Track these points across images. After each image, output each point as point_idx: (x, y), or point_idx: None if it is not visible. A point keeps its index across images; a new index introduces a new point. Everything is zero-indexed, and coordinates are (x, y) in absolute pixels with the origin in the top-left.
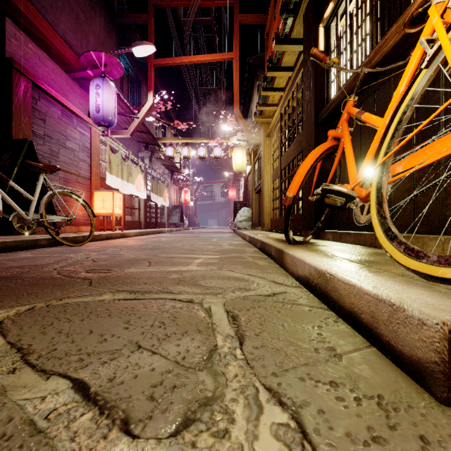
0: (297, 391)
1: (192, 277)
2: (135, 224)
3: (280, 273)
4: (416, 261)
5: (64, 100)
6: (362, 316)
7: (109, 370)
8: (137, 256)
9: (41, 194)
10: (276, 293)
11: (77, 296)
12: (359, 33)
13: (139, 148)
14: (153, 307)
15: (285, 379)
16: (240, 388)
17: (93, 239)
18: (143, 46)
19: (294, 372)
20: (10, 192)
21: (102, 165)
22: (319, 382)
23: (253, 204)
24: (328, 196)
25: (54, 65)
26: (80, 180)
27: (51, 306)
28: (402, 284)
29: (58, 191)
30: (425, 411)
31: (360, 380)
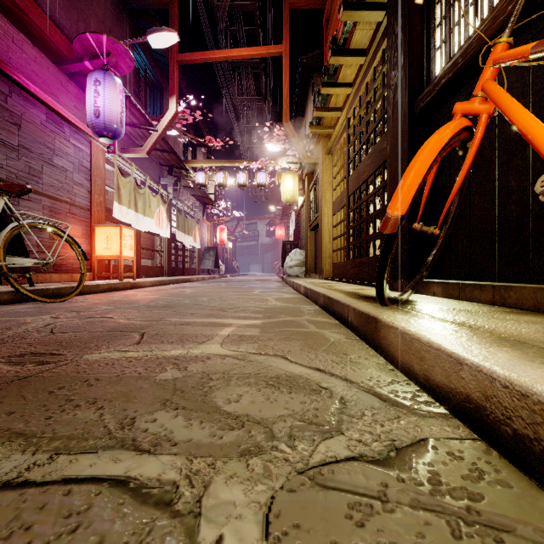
0: None
1: (204, 377)
2: (155, 270)
3: (378, 365)
4: None
5: (49, 99)
6: None
7: None
8: (129, 322)
9: (5, 226)
10: (402, 448)
11: None
12: None
13: (160, 172)
14: None
15: None
16: None
17: (88, 291)
18: (162, 33)
19: None
20: None
21: (109, 193)
22: None
23: (307, 244)
24: None
25: (37, 53)
26: (75, 210)
27: None
28: None
29: (28, 222)
30: None
31: None
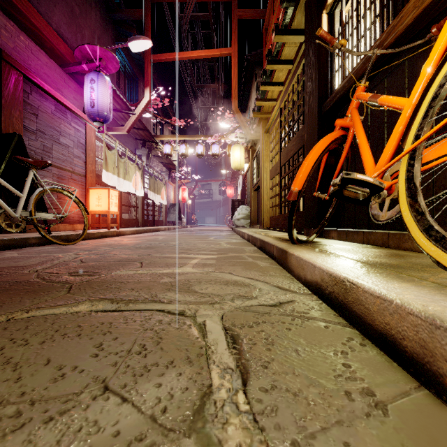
0: None
1: (186, 281)
2: (132, 222)
3: (284, 276)
4: None
5: (57, 94)
6: (404, 342)
7: (52, 435)
8: (129, 256)
9: (32, 190)
10: (283, 302)
11: (48, 306)
12: (367, 16)
13: (136, 145)
14: (136, 322)
15: None
16: None
17: (87, 237)
18: (139, 40)
19: (325, 439)
20: None
21: (98, 162)
22: None
23: (251, 201)
24: (348, 188)
25: (47, 59)
26: (75, 176)
27: (12, 321)
28: None
29: (49, 187)
30: None
31: None
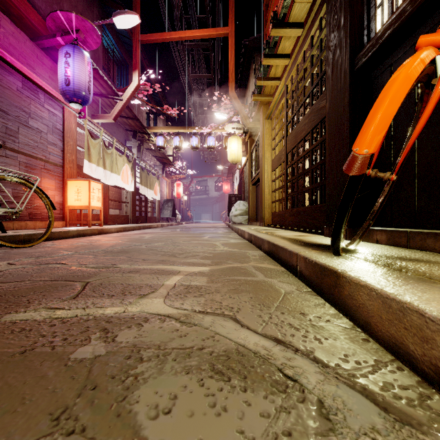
0: None
1: (132, 355)
2: (121, 218)
3: (347, 333)
4: None
5: (25, 69)
6: None
7: None
8: (79, 269)
9: None
10: None
11: None
12: None
13: (126, 136)
14: None
15: None
16: None
17: (58, 236)
18: (125, 15)
19: None
20: None
21: (80, 152)
22: None
23: (249, 196)
24: None
25: (14, 28)
26: (49, 166)
27: None
28: None
29: None
30: None
31: None
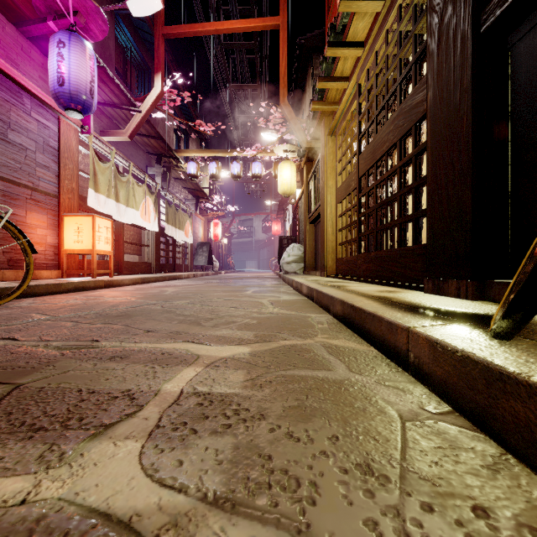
0: None
1: None
2: (141, 266)
3: None
4: None
5: (1, 61)
6: None
7: None
8: (29, 351)
9: None
10: None
11: None
12: None
13: (148, 161)
14: None
15: None
16: None
17: (44, 291)
18: None
19: None
20: None
21: (85, 180)
22: None
23: (306, 238)
24: None
25: None
26: (39, 196)
27: None
28: None
29: None
30: None
31: None
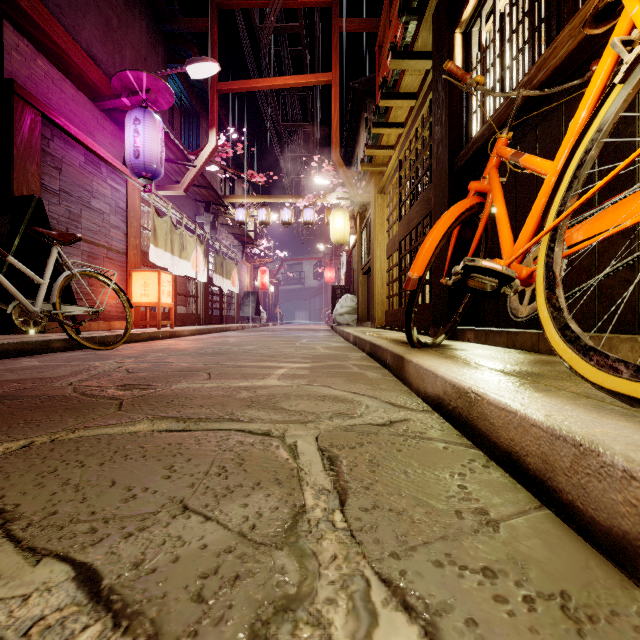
0: (432, 585)
1: (271, 396)
2: (191, 318)
3: (400, 391)
4: (612, 376)
5: (88, 140)
6: (528, 459)
7: (135, 548)
8: (191, 365)
9: (55, 274)
10: (394, 421)
11: (98, 425)
12: (513, 41)
13: (196, 209)
14: (211, 443)
15: (412, 564)
16: (341, 580)
17: (130, 339)
18: (202, 63)
19: (426, 551)
20: (9, 271)
21: (144, 234)
22: (466, 569)
23: (359, 289)
24: (472, 277)
25: (74, 91)
26: (112, 254)
27: (58, 442)
28: (590, 410)
29: (78, 270)
30: (639, 622)
31: (530, 565)
